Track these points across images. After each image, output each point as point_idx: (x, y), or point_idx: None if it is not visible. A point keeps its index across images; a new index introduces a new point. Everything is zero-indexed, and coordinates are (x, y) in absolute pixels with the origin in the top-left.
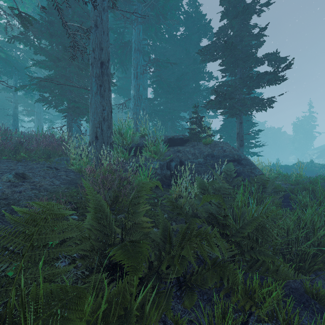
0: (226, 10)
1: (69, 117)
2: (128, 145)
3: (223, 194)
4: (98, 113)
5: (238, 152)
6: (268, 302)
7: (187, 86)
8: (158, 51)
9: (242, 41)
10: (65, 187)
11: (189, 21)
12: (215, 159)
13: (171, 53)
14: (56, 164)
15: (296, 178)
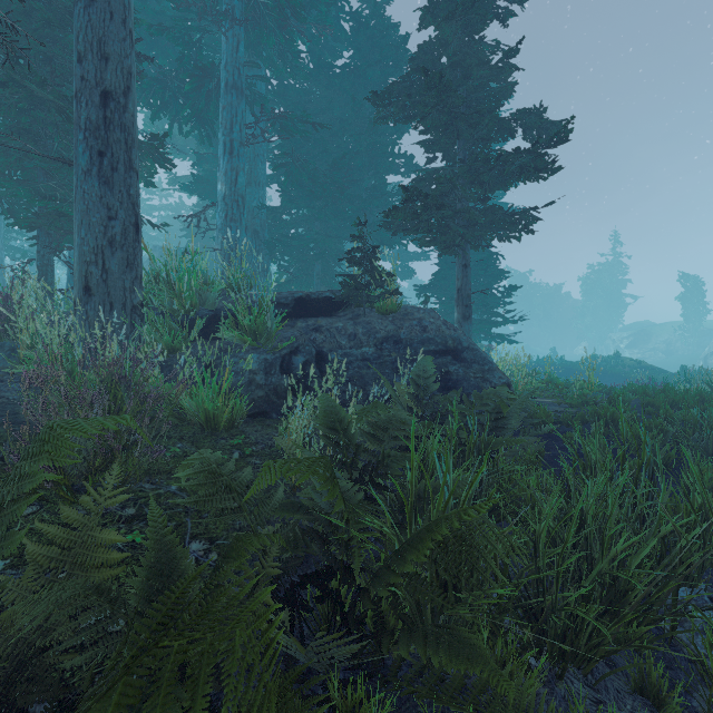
0: (431, 3)
1: (42, 240)
2: (188, 313)
3: (395, 438)
4: (92, 225)
5: (457, 331)
6: None
7: (357, 184)
8: (291, 99)
9: (469, 79)
10: None
11: (362, 36)
12: (402, 348)
13: (322, 105)
14: None
15: (582, 391)
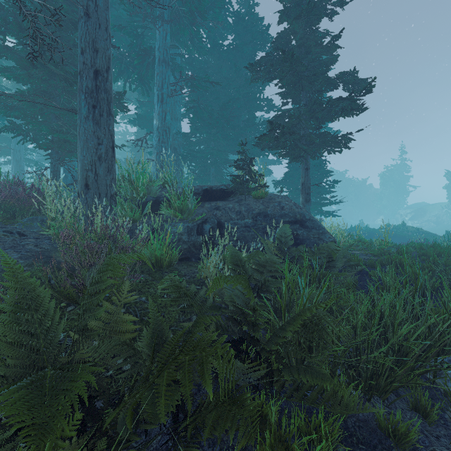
0: (286, 8)
1: (54, 156)
2: (141, 199)
3: (270, 271)
4: (89, 148)
5: (302, 209)
6: (320, 449)
7: (237, 118)
8: (196, 66)
9: (309, 54)
10: (26, 263)
11: (240, 26)
12: (268, 219)
13: (216, 69)
14: (22, 227)
15: (380, 246)
